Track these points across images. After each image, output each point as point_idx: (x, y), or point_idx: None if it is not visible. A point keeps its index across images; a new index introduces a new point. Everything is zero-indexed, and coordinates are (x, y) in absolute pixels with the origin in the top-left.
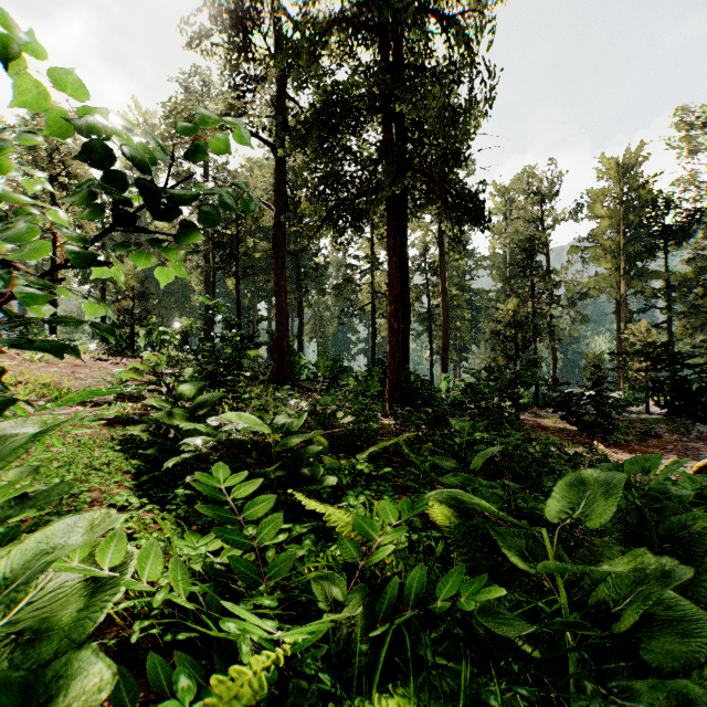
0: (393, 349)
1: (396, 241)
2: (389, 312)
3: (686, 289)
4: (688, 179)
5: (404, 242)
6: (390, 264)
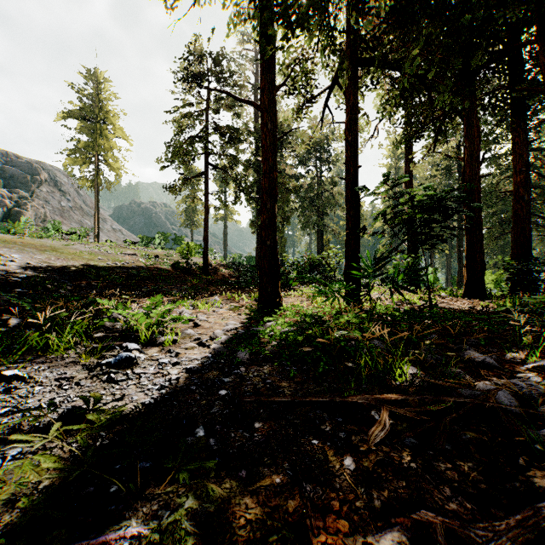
0: None
1: None
2: None
3: None
4: None
5: None
6: None
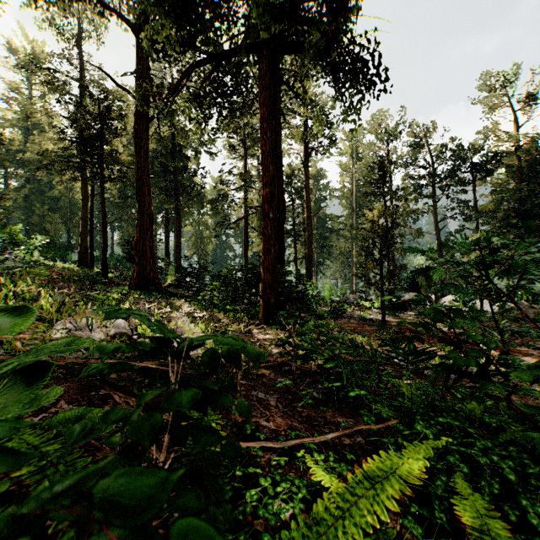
0: (268, 242)
1: (271, 112)
2: (263, 196)
3: (494, 214)
4: (494, 128)
5: (279, 131)
6: (264, 139)
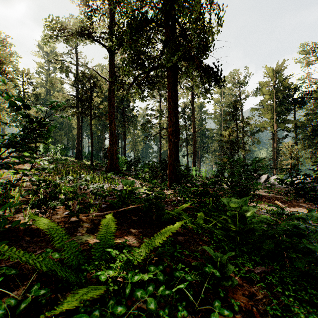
0: (171, 152)
1: (172, 93)
2: (169, 132)
3: (304, 128)
4: (305, 77)
5: (176, 97)
6: (169, 106)
